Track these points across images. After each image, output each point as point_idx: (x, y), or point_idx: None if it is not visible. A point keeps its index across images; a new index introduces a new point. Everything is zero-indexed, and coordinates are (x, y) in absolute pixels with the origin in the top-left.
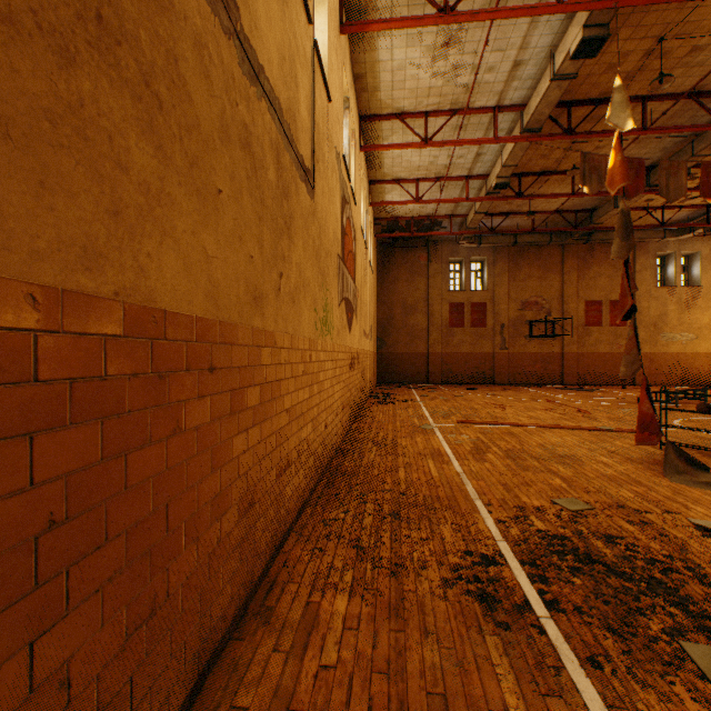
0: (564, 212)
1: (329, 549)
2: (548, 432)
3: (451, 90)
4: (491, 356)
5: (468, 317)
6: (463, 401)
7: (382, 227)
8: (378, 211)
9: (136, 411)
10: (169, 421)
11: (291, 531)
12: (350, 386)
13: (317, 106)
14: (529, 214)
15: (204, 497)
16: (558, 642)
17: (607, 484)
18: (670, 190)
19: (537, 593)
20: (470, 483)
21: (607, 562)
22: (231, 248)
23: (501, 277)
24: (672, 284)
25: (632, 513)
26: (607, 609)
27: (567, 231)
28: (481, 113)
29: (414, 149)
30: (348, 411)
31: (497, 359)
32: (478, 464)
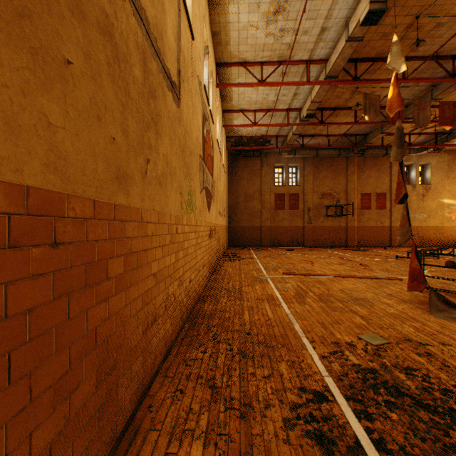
0: (349, 135)
1: (188, 390)
2: (344, 280)
3: (279, 47)
4: (302, 228)
5: (287, 203)
6: (285, 258)
7: (231, 142)
8: (228, 132)
9: None
10: None
11: (158, 373)
12: (209, 249)
13: (182, 37)
14: (327, 136)
15: (43, 382)
16: None
17: (393, 321)
18: (420, 119)
19: (365, 432)
20: (297, 323)
21: (412, 395)
22: (86, 124)
23: (308, 177)
24: (414, 183)
25: (418, 346)
26: (426, 447)
27: (350, 148)
28: (298, 64)
29: (253, 88)
30: (207, 267)
31: (305, 230)
32: (300, 307)
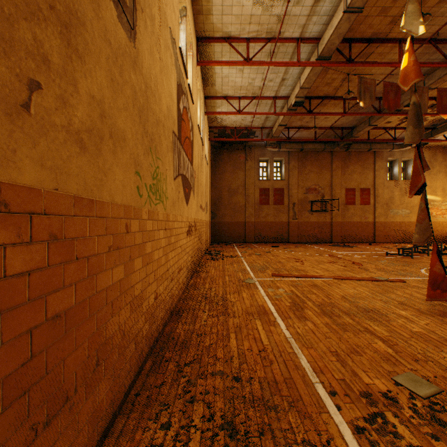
0: (335, 128)
1: None
2: (342, 284)
3: (267, 19)
4: (287, 224)
5: (272, 198)
6: (272, 256)
7: (214, 134)
8: (211, 121)
9: None
10: None
11: None
12: (187, 249)
13: None
14: (314, 127)
15: None
16: None
17: (426, 347)
18: None
19: None
20: (303, 355)
21: None
22: None
23: (293, 171)
24: (397, 179)
25: None
26: None
27: (335, 142)
28: (288, 43)
29: (238, 71)
30: (185, 271)
31: (290, 226)
32: (301, 325)
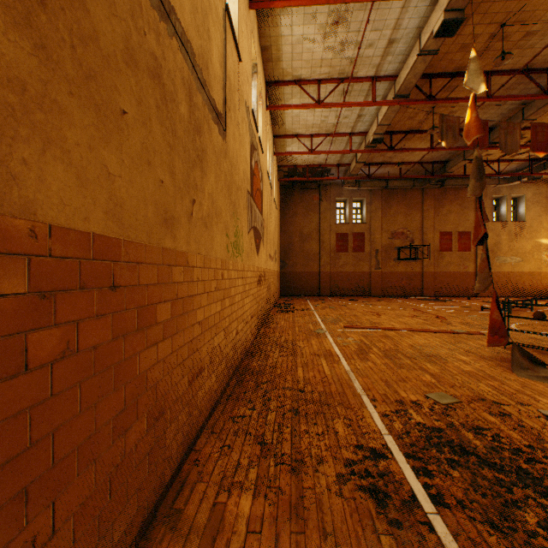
0: (424, 163)
1: (236, 446)
2: (415, 335)
3: (339, 62)
4: (368, 274)
5: (350, 244)
6: (348, 310)
7: (284, 173)
8: (280, 160)
9: (3, 337)
10: (55, 344)
11: (204, 429)
12: (258, 298)
13: (228, 61)
14: (398, 164)
15: (105, 416)
16: (447, 541)
17: (468, 380)
18: (508, 145)
19: (422, 487)
20: (357, 380)
21: (478, 453)
22: (138, 170)
23: (376, 213)
24: (504, 220)
25: (492, 406)
26: (485, 502)
27: (426, 178)
28: (362, 82)
29: (309, 110)
30: (256, 319)
31: (372, 276)
32: (362, 363)
